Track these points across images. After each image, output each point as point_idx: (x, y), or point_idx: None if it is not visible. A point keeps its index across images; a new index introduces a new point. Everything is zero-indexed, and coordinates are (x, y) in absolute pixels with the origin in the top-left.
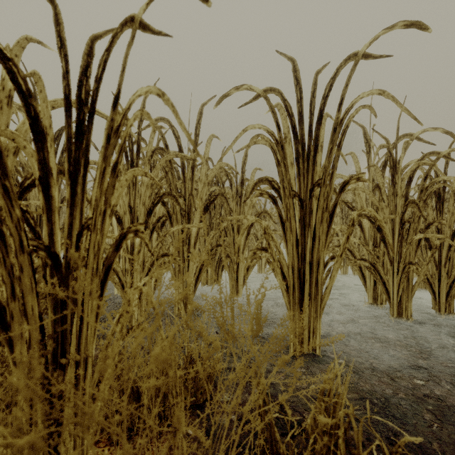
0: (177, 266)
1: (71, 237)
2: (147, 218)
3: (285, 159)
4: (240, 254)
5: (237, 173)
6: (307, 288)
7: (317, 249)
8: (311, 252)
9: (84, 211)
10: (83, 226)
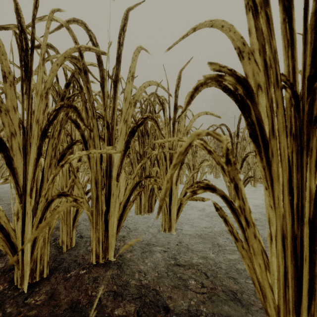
0: (94, 204)
1: None
2: (41, 141)
3: (268, 4)
4: (173, 185)
5: (169, 94)
6: (306, 274)
7: None
8: (315, 201)
9: None
10: None
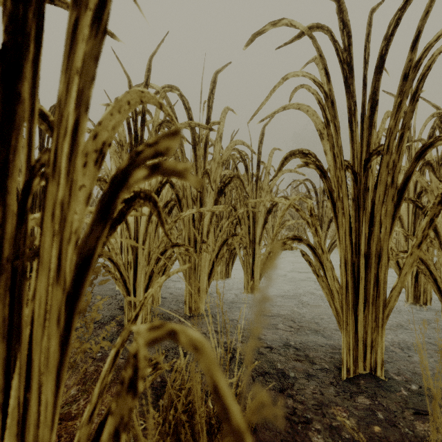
0: (187, 259)
1: (4, 194)
2: None
3: (336, 119)
4: (256, 245)
5: (253, 152)
6: (362, 289)
7: (377, 238)
8: (367, 241)
9: (35, 136)
10: (32, 170)
